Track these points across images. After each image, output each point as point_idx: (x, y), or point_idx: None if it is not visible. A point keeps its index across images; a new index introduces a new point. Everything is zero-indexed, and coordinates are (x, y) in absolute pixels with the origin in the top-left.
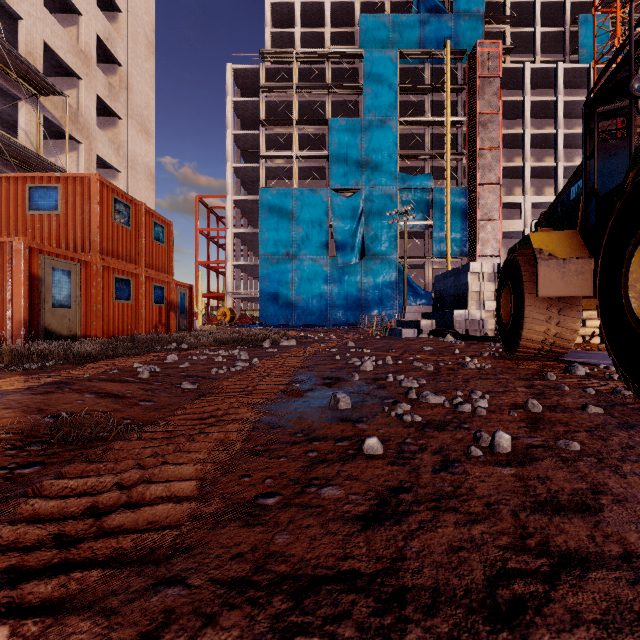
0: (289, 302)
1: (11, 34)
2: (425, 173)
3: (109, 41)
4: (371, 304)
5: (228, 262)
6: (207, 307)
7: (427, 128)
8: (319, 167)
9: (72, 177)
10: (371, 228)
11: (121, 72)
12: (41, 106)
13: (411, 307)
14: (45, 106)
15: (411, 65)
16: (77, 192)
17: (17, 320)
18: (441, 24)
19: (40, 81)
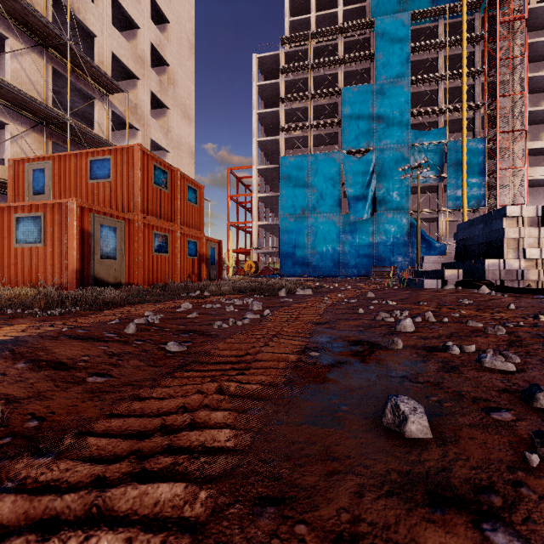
0: (305, 255)
1: (91, 51)
2: (438, 128)
3: (160, 47)
4: (382, 256)
5: (253, 222)
6: (237, 261)
7: (440, 83)
8: (332, 133)
9: (120, 149)
10: (382, 185)
11: (169, 71)
12: (110, 103)
13: (430, 257)
14: (113, 103)
15: (423, 25)
16: (124, 161)
17: (71, 269)
18: None
19: (108, 82)
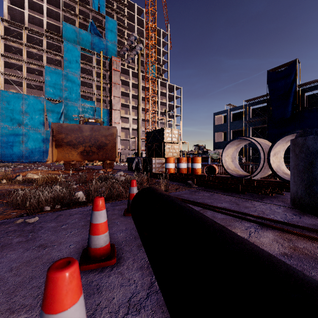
0: (20, 150)
1: None
2: (93, 100)
3: None
4: None
5: None
6: None
7: (94, 82)
8: (39, 86)
9: None
10: (67, 119)
11: None
12: None
13: None
14: None
15: (87, 54)
16: None
17: None
18: (100, 41)
19: None
